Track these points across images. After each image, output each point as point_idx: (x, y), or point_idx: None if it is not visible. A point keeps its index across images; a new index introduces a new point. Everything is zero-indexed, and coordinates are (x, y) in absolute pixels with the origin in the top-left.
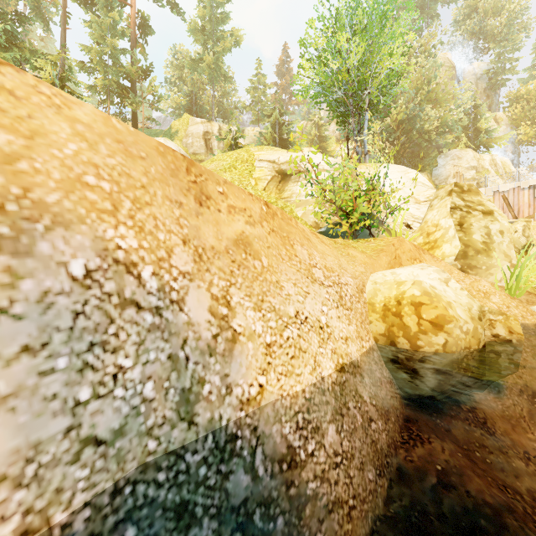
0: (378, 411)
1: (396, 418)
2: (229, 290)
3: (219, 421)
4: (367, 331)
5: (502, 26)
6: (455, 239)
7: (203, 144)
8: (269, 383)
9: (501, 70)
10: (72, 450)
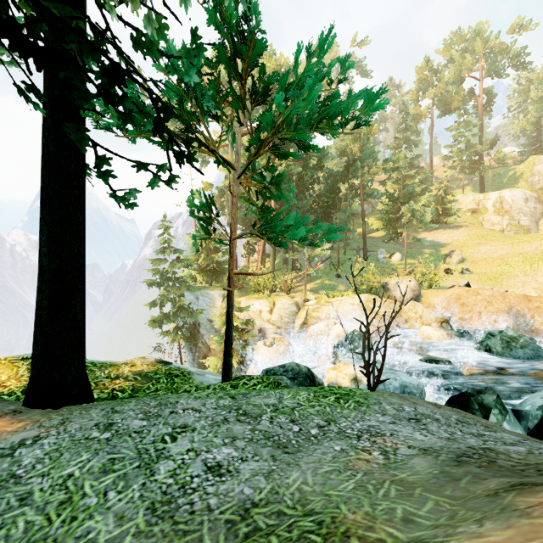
0: None
1: None
2: (534, 314)
3: (531, 328)
4: None
5: None
6: None
7: None
8: (541, 327)
9: None
10: (515, 324)
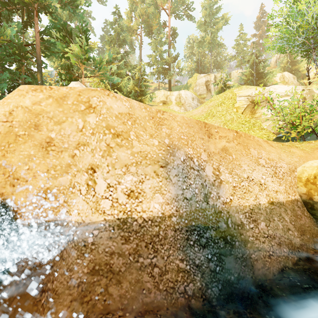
0: (296, 228)
1: (311, 237)
2: (219, 166)
3: (215, 205)
4: (294, 191)
5: None
6: None
7: (205, 88)
8: (234, 199)
9: None
10: (182, 198)
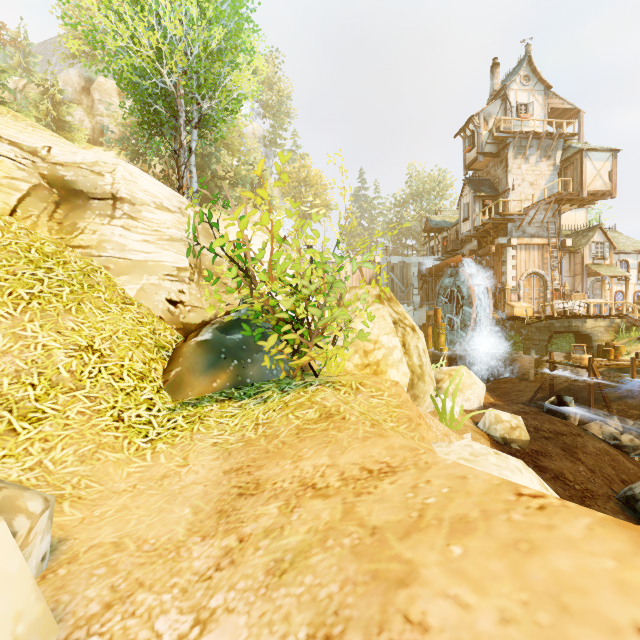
0: None
1: None
2: None
3: None
4: None
5: (275, 102)
6: (402, 364)
7: None
8: None
9: (274, 142)
10: None
